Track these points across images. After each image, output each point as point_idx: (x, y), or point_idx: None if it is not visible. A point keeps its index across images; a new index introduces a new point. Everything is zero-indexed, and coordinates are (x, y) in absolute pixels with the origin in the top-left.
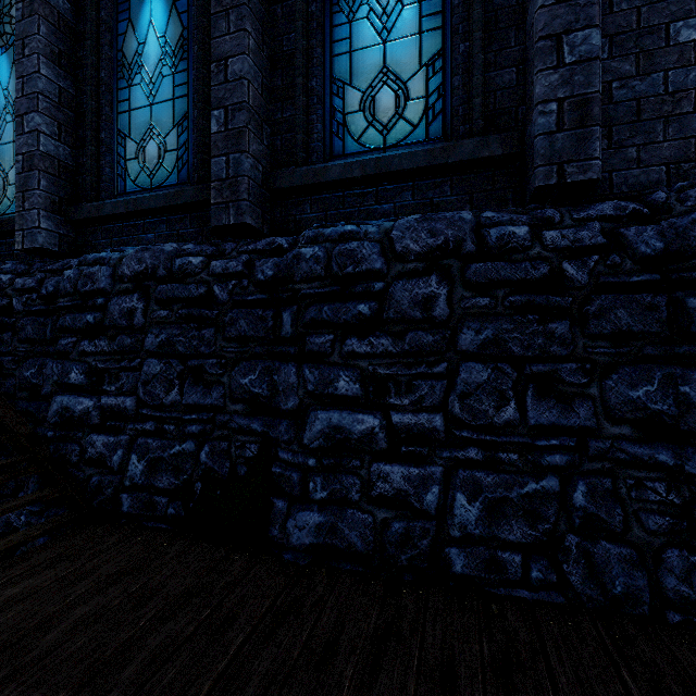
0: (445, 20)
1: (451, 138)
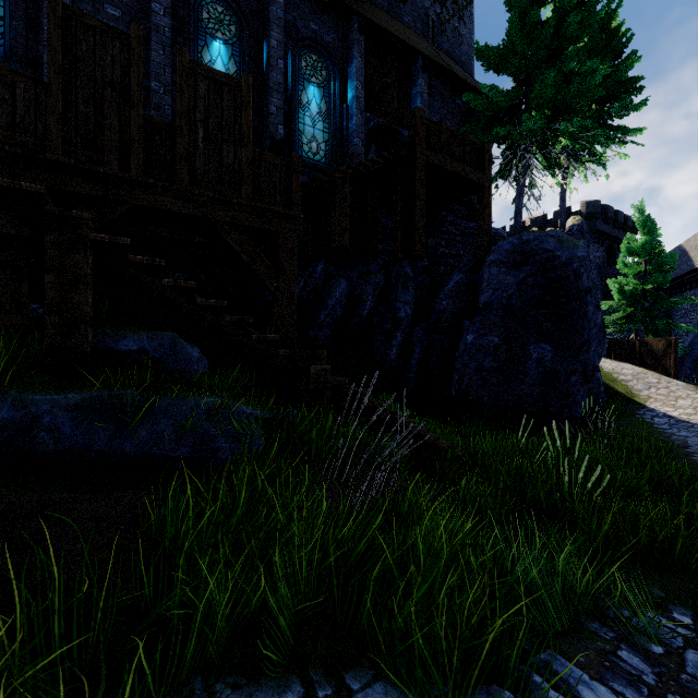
0: (6, 5)
1: (10, 60)
